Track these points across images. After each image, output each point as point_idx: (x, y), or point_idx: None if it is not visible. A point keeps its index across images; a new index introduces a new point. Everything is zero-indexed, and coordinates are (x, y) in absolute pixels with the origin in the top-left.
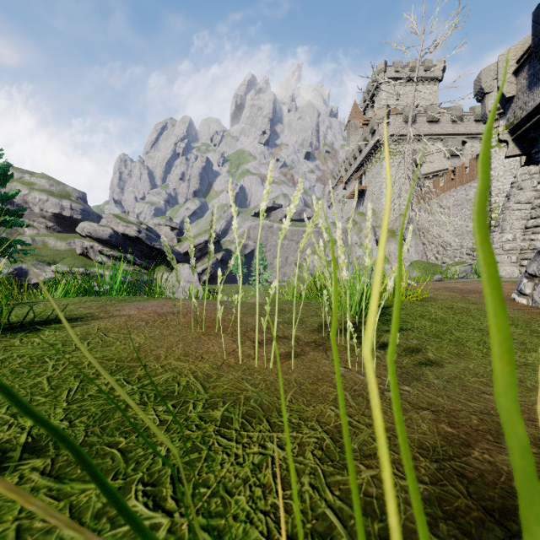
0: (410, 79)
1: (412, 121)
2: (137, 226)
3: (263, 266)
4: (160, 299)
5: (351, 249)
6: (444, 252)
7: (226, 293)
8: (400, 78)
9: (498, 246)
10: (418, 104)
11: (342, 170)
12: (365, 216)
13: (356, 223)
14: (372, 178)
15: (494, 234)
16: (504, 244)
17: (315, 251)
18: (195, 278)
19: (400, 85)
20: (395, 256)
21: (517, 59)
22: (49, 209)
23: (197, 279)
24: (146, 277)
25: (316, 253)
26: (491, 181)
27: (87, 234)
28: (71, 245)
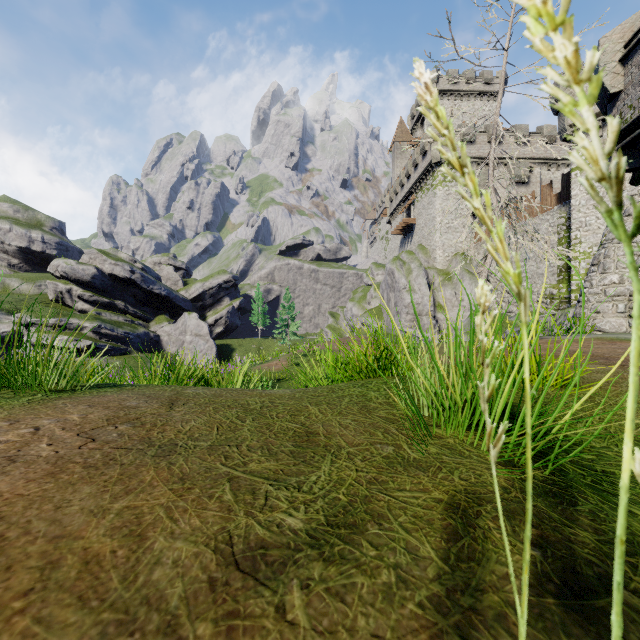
0: (466, 93)
1: (470, 141)
2: (130, 265)
3: (291, 315)
4: (15, 402)
5: (398, 295)
6: (510, 299)
7: (245, 349)
8: (455, 91)
9: (599, 291)
10: (476, 122)
11: (386, 199)
12: (415, 255)
13: (404, 263)
14: (423, 209)
15: (592, 275)
16: (607, 288)
17: (353, 298)
18: (205, 331)
19: (455, 100)
20: (451, 304)
21: (626, 42)
22: (12, 242)
23: (207, 332)
24: (141, 329)
25: (356, 300)
26: (571, 212)
27: (62, 275)
28: (41, 288)
